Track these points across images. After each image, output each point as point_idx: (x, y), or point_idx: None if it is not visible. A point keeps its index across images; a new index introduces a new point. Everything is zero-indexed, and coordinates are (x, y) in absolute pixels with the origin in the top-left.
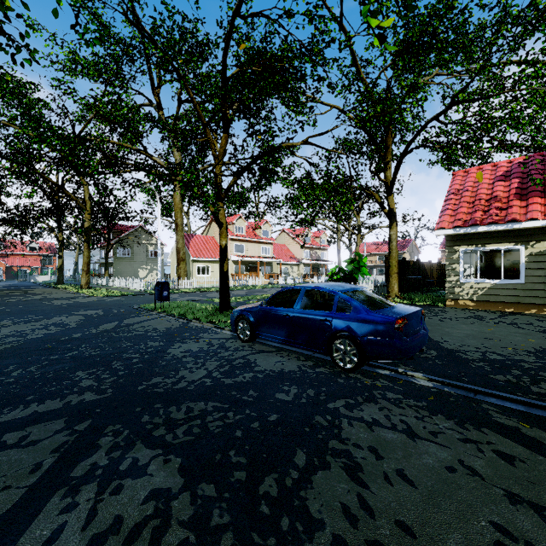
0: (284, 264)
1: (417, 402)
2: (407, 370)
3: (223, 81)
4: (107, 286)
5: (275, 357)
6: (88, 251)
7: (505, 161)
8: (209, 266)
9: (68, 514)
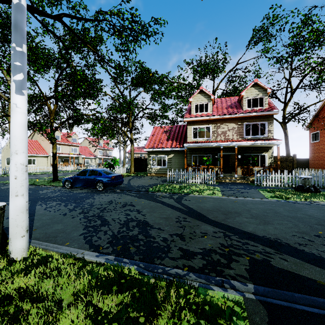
0: (86, 158)
1: (113, 193)
2: (116, 189)
3: (56, 86)
4: None
5: (80, 190)
6: None
7: (167, 126)
8: (35, 159)
9: (42, 206)
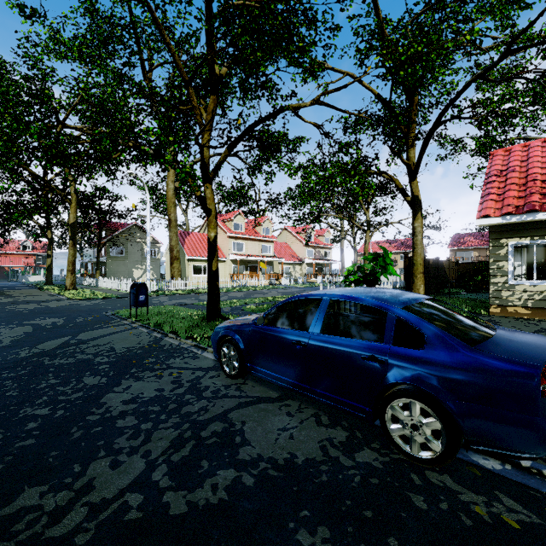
0: (286, 263)
1: None
2: (538, 463)
3: (207, 18)
4: (96, 287)
5: (278, 415)
6: (73, 249)
7: None
8: (206, 266)
9: None
